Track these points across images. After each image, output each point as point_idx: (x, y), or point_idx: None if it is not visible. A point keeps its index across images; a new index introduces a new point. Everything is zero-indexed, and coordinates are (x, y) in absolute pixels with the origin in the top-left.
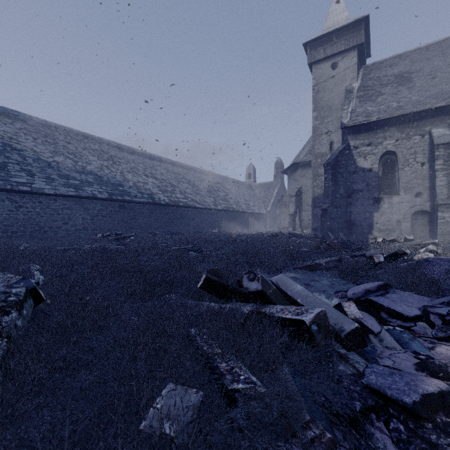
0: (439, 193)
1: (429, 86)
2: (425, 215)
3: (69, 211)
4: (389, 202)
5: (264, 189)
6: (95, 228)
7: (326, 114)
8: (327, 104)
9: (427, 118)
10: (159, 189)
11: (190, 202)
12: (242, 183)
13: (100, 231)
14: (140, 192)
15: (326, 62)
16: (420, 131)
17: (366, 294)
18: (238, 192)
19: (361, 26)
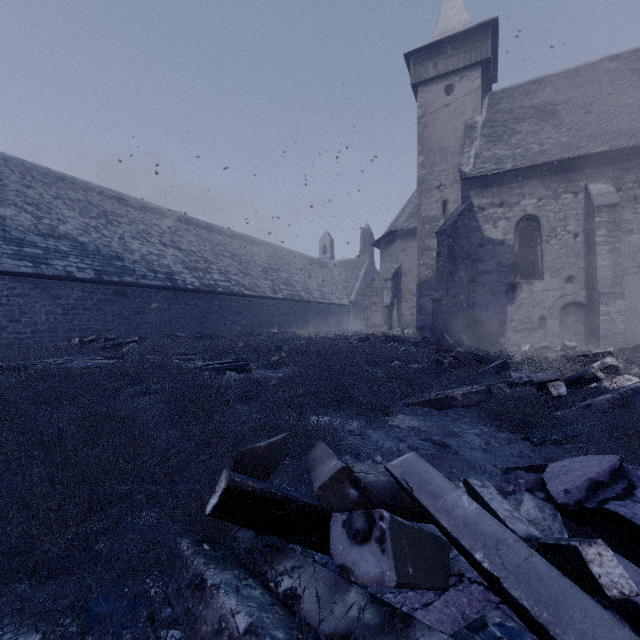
0: (601, 276)
1: (584, 124)
2: (579, 309)
3: (21, 300)
4: (529, 289)
5: (346, 269)
6: (72, 328)
7: (438, 160)
8: (439, 145)
9: (581, 168)
10: (184, 266)
11: (234, 286)
12: (315, 260)
13: (81, 334)
14: (152, 270)
15: (437, 84)
16: (573, 188)
17: (592, 490)
18: (307, 272)
19: (487, 33)
